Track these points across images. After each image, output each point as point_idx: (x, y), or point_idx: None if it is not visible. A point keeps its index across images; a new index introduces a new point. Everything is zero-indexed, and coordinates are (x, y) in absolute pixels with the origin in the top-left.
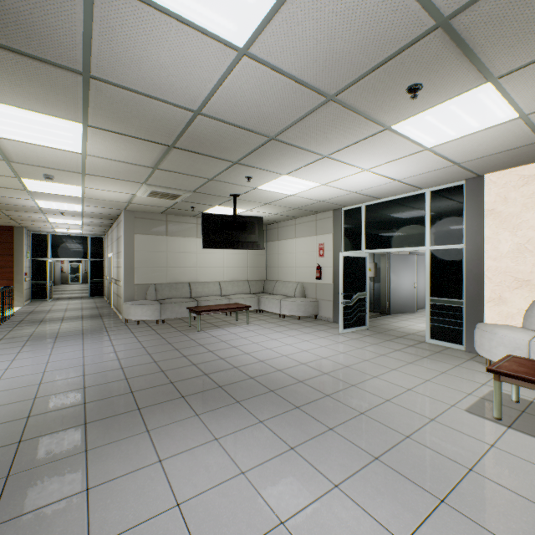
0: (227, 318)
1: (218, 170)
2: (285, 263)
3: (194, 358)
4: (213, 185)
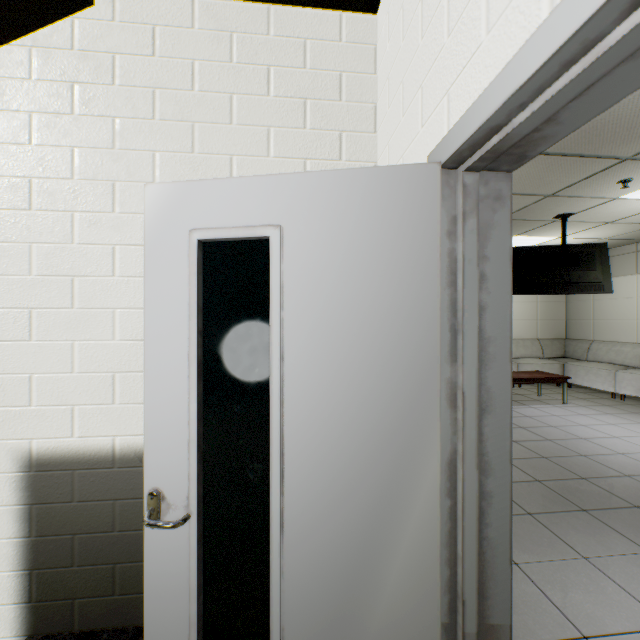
0: (517, 390)
1: (576, 179)
2: (610, 314)
3: (532, 446)
4: (542, 204)
